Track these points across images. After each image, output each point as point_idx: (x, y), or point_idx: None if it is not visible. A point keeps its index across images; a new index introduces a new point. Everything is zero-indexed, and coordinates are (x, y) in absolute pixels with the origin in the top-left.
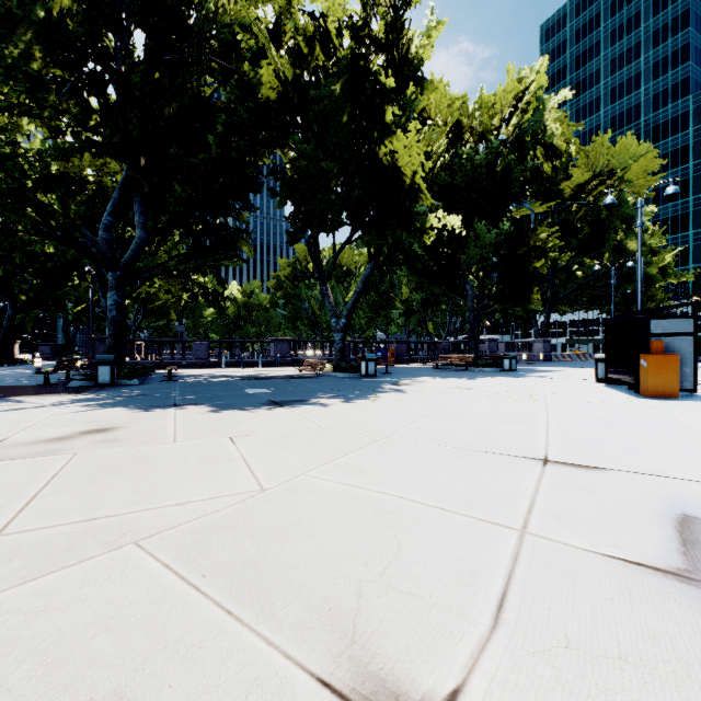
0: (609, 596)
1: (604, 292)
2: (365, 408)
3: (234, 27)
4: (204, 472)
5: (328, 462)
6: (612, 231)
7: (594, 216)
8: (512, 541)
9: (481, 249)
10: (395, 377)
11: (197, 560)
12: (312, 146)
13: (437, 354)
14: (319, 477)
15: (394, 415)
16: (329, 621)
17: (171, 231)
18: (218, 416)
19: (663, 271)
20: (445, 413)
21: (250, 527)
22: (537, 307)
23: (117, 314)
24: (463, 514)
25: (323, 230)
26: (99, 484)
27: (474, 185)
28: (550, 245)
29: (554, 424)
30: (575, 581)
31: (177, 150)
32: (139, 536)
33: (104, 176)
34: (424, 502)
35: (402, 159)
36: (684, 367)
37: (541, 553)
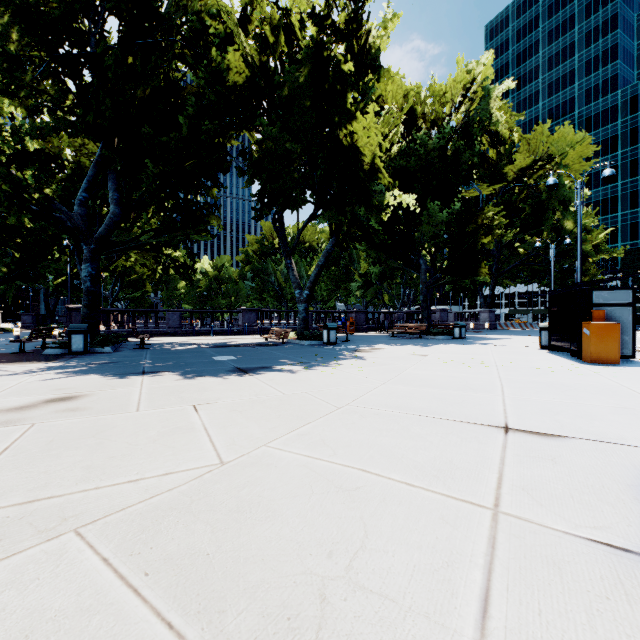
0: (603, 594)
1: (543, 267)
2: (327, 374)
3: (204, 16)
4: (163, 444)
5: (290, 432)
6: (551, 211)
7: (534, 197)
8: (486, 523)
9: (433, 226)
10: (355, 344)
11: (142, 552)
12: (277, 127)
13: (393, 323)
14: (281, 448)
15: (355, 382)
16: (287, 637)
17: (146, 209)
18: (184, 384)
19: (596, 247)
20: (403, 379)
21: (204, 509)
22: (484, 280)
23: (91, 285)
24: (431, 490)
25: (288, 207)
26: (50, 458)
27: (427, 167)
28: (496, 224)
29: (509, 390)
30: (562, 573)
31: (149, 130)
32: (82, 521)
33: (82, 157)
34: (389, 476)
35: (361, 140)
36: (623, 335)
37: (519, 538)
